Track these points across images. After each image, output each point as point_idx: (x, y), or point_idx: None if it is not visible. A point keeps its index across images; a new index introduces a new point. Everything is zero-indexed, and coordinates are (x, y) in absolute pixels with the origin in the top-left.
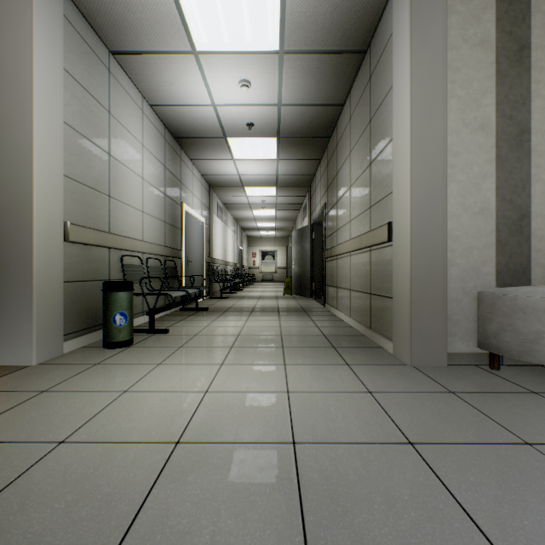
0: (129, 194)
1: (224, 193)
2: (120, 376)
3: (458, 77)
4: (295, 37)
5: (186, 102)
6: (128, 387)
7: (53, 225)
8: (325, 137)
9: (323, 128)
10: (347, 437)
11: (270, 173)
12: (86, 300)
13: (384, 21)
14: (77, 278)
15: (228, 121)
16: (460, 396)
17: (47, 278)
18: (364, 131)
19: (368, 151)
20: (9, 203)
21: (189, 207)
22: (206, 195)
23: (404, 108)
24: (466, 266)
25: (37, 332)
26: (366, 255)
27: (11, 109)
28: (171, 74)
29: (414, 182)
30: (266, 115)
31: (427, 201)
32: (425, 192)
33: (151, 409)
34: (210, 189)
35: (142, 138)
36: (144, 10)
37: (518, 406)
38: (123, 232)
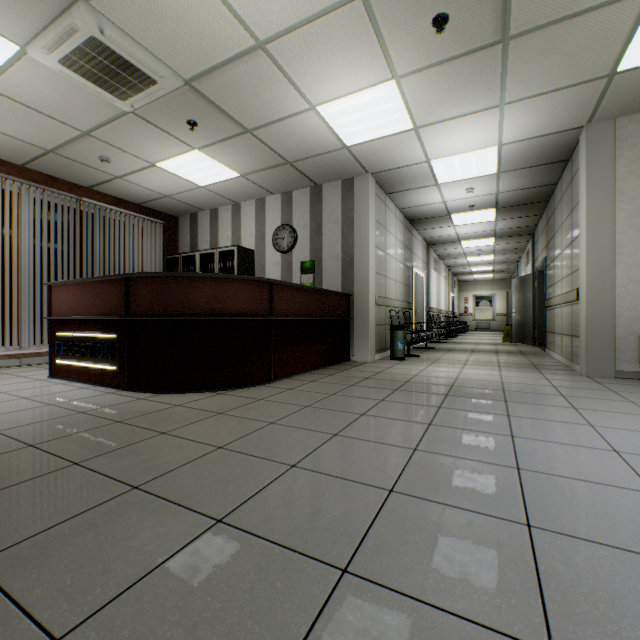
0: (391, 272)
1: (439, 248)
2: (414, 367)
3: (624, 198)
4: (508, 166)
5: (424, 204)
6: (422, 369)
7: (373, 298)
8: (543, 201)
9: (539, 197)
10: (525, 383)
11: (487, 229)
12: (379, 335)
13: (577, 151)
14: (377, 323)
15: (453, 207)
16: (600, 383)
17: (372, 323)
18: (568, 216)
19: (570, 232)
20: (359, 289)
21: (416, 268)
22: (425, 253)
23: (582, 220)
24: (631, 316)
25: (370, 348)
26: (569, 307)
27: (360, 247)
28: (418, 195)
29: (588, 266)
30: (485, 199)
31: (598, 277)
32: (596, 272)
33: (439, 373)
34: (428, 247)
35: (395, 233)
36: (412, 178)
37: (631, 387)
38: (389, 296)
